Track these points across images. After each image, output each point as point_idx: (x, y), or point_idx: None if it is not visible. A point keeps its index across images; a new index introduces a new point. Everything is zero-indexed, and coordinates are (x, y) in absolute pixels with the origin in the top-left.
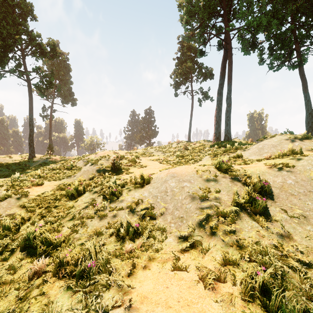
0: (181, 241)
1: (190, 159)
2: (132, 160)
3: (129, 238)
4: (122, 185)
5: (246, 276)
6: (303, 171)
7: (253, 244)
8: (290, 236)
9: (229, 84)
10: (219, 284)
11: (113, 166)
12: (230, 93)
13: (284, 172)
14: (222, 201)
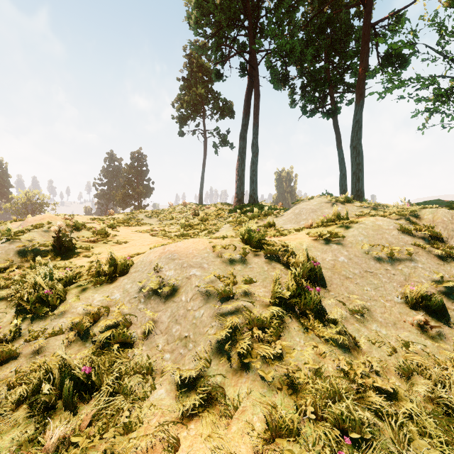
0: (184, 393)
1: (202, 230)
2: (100, 232)
3: (64, 406)
4: (68, 280)
5: None
6: (355, 243)
7: (312, 375)
8: (357, 347)
9: (255, 126)
10: None
11: (57, 243)
12: (256, 138)
13: (334, 245)
14: (256, 298)
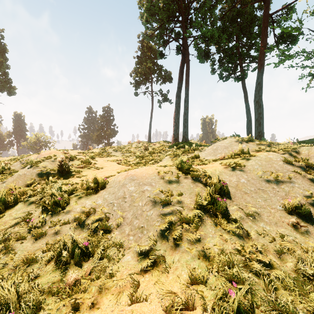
0: (141, 258)
1: (150, 160)
2: (85, 161)
3: (74, 263)
4: (70, 192)
5: (217, 298)
6: (252, 170)
7: (218, 251)
8: (248, 236)
9: (186, 88)
10: (187, 313)
11: (60, 168)
12: (187, 97)
13: (237, 171)
14: (185, 204)
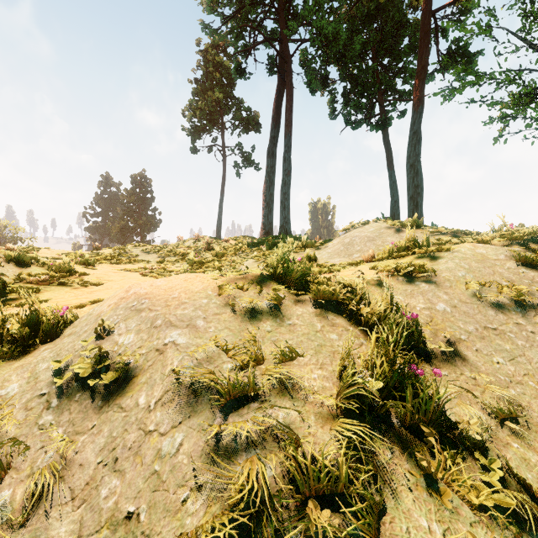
0: None
1: (216, 268)
2: (59, 269)
3: None
4: None
5: None
6: (455, 281)
7: None
8: None
9: (287, 136)
10: None
11: None
12: (289, 152)
13: (422, 284)
14: (307, 395)
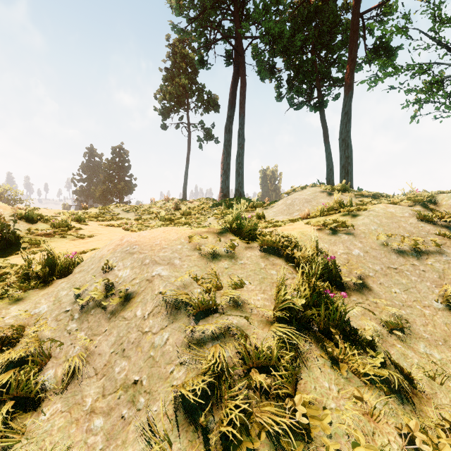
0: None
1: (183, 224)
2: (60, 224)
3: None
4: None
5: None
6: (368, 233)
7: None
8: (413, 387)
9: (241, 116)
10: None
11: None
12: (242, 129)
13: (343, 235)
14: (253, 310)
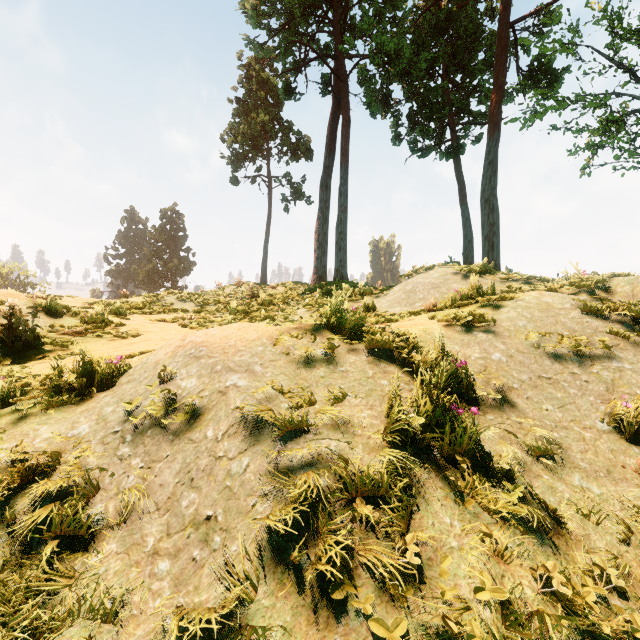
0: None
1: (263, 318)
2: (93, 319)
3: None
4: None
5: None
6: (514, 331)
7: (496, 618)
8: (560, 527)
9: (343, 166)
10: None
11: (8, 335)
12: (345, 185)
13: (480, 334)
14: (356, 429)
